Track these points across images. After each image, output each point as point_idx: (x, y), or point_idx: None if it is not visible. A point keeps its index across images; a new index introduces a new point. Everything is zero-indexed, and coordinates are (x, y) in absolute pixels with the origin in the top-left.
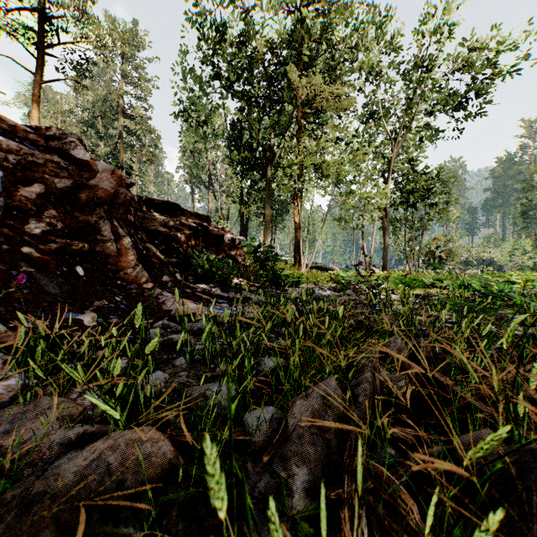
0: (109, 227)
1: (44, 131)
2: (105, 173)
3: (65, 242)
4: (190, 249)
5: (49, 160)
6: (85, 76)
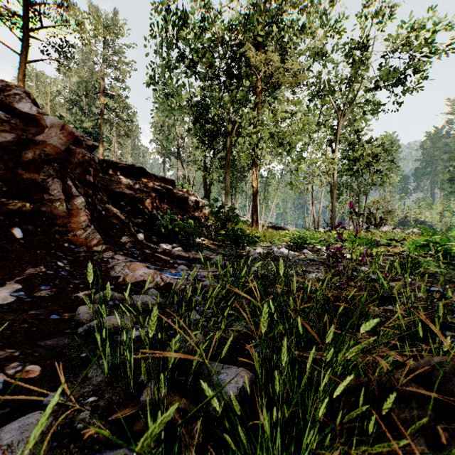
0: (59, 186)
1: None
2: (54, 128)
3: (0, 201)
4: (155, 210)
5: None
6: (66, 58)
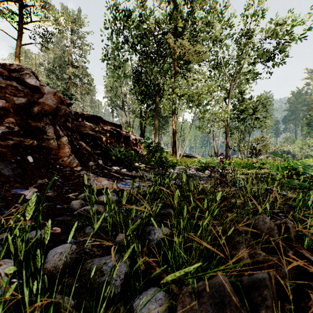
0: (52, 130)
1: (8, 66)
2: (49, 94)
3: (20, 140)
4: (109, 145)
5: (9, 85)
6: (47, 42)
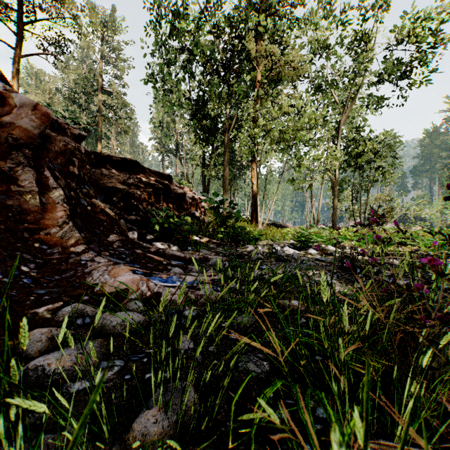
0: (32, 176)
1: None
2: (24, 108)
3: None
4: (151, 207)
5: None
6: (62, 52)
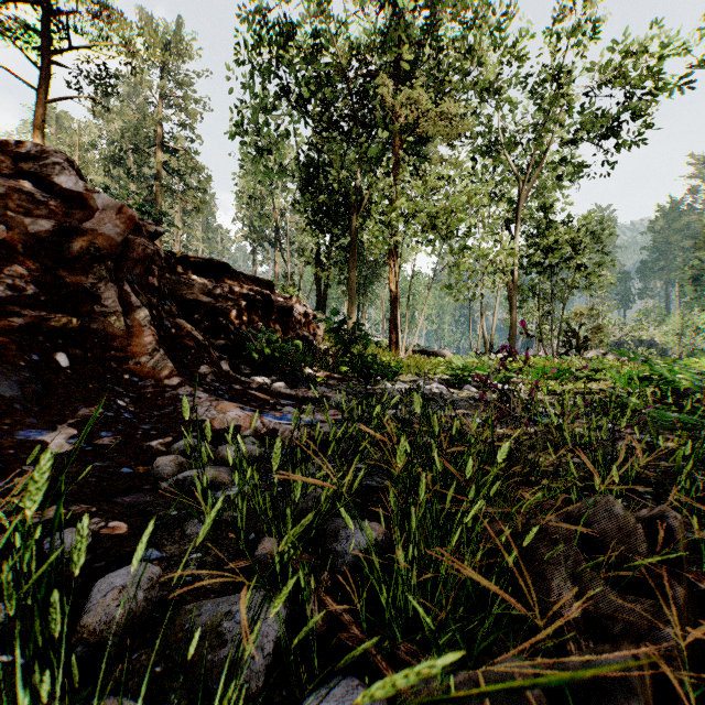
0: (114, 294)
1: (13, 147)
2: (107, 211)
3: (39, 316)
4: (245, 327)
5: (15, 189)
6: (106, 94)
